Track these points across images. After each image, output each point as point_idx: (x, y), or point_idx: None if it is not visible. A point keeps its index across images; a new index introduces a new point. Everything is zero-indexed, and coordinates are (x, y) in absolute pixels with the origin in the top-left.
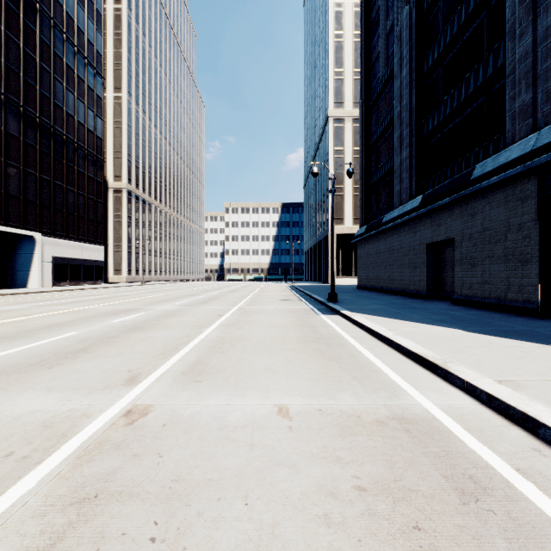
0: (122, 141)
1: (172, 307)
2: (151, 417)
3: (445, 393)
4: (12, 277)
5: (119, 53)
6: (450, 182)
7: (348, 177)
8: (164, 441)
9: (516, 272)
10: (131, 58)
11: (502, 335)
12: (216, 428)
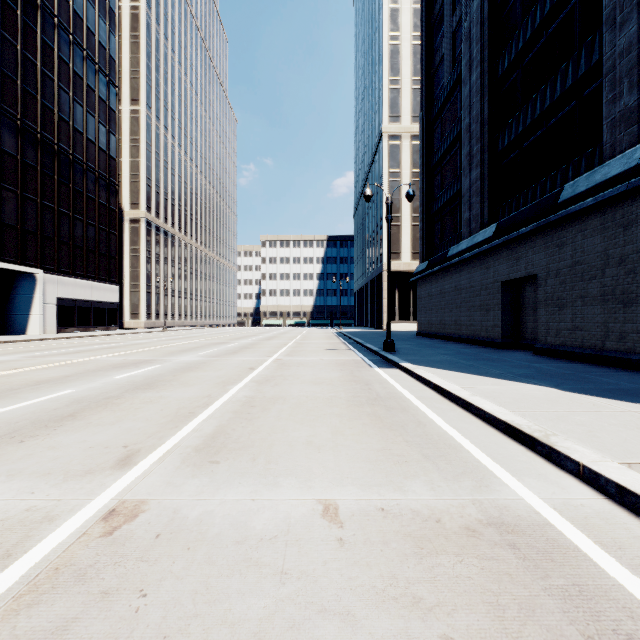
0: (140, 162)
1: (195, 358)
2: (141, 521)
3: (554, 482)
4: (8, 322)
5: (136, 59)
6: (532, 206)
7: (405, 204)
8: (154, 565)
9: (617, 315)
10: (150, 65)
11: (609, 395)
12: (233, 541)
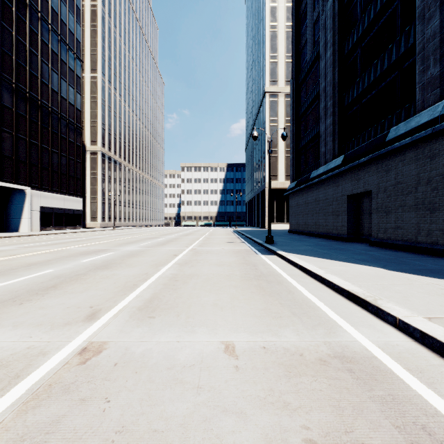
0: (97, 113)
1: (136, 248)
2: (104, 355)
3: (379, 330)
4: (6, 223)
5: (95, 41)
6: (368, 143)
7: (281, 142)
8: (114, 382)
9: (426, 219)
10: (104, 46)
11: (419, 273)
12: (165, 367)
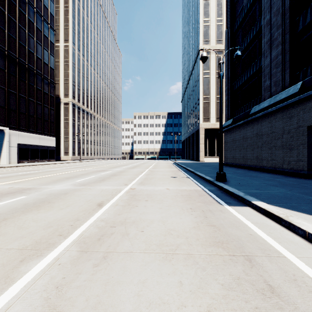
0: (69, 73)
1: (65, 187)
2: None
3: None
4: None
5: (67, 18)
6: None
7: (212, 90)
8: None
9: None
10: (74, 22)
11: None
12: None
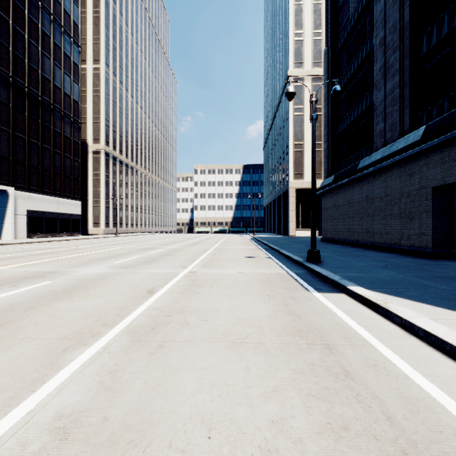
0: (100, 107)
1: (101, 270)
2: None
3: None
4: None
5: (97, 29)
6: None
7: (307, 134)
8: None
9: None
10: (108, 34)
11: None
12: None
